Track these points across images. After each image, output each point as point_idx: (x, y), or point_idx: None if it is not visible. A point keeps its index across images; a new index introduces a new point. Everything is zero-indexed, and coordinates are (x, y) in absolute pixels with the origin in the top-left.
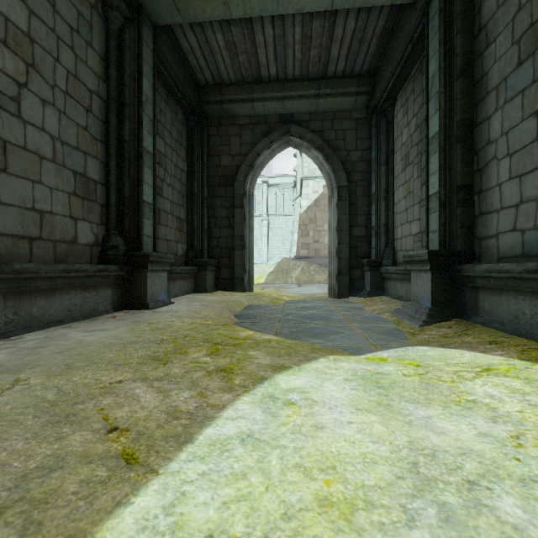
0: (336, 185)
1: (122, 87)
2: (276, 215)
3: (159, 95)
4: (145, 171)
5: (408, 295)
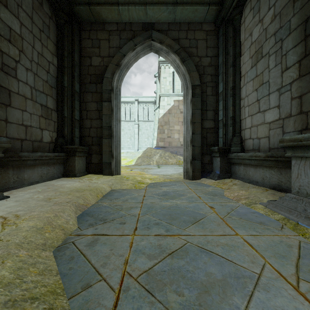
0: (191, 84)
1: None
2: (143, 121)
3: None
4: None
5: (266, 181)
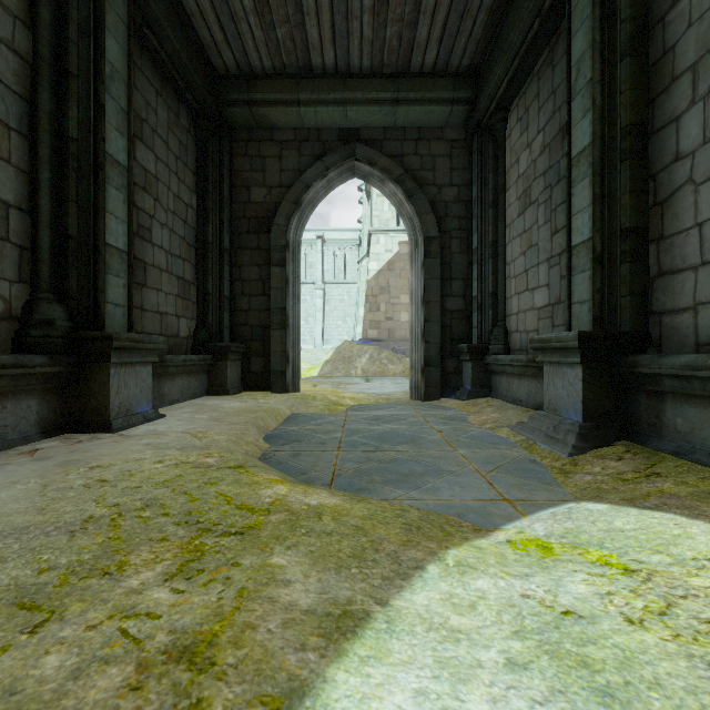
0: (422, 235)
1: (64, 44)
2: (334, 283)
3: (144, 78)
4: (109, 194)
5: (531, 398)
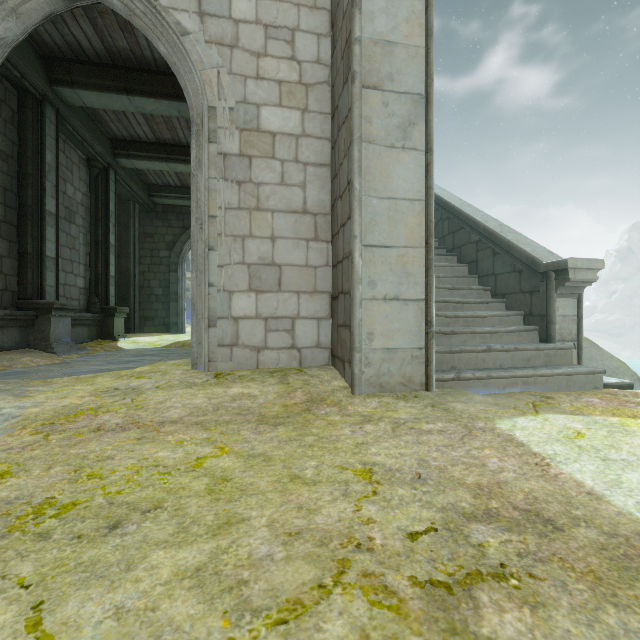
0: None
1: None
2: None
3: None
4: None
5: None
